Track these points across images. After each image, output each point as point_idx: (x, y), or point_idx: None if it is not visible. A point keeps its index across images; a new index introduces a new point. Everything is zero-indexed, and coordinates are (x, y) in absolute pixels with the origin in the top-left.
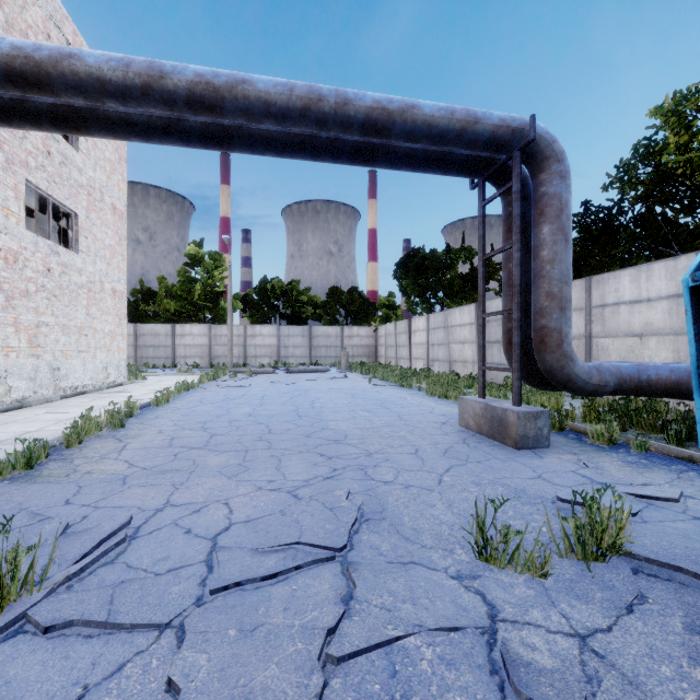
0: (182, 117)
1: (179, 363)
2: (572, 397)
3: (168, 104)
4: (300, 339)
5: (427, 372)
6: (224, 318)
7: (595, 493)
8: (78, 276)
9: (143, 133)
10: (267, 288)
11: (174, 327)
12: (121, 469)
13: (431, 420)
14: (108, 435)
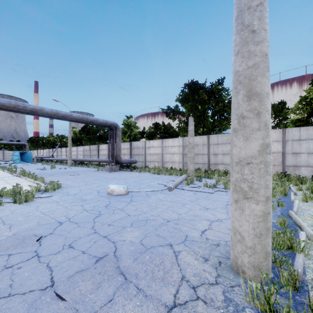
0: None
1: None
2: None
3: None
4: (0, 154)
5: None
6: None
7: None
8: None
9: None
10: None
11: None
12: None
13: None
14: None
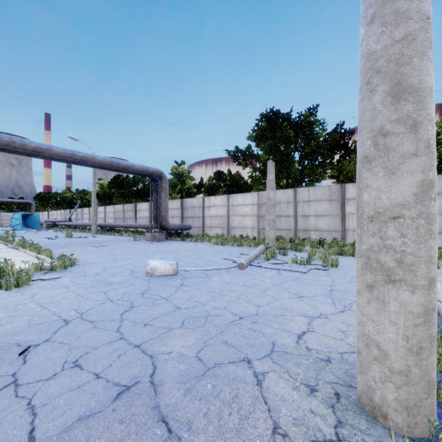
0: None
1: None
2: None
3: None
4: None
5: None
6: None
7: None
8: None
9: None
10: None
11: None
12: None
13: None
14: None
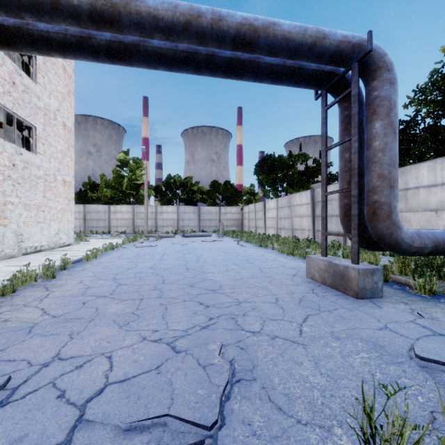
0: (91, 35)
1: (113, 231)
2: (382, 255)
3: (75, 18)
4: (192, 215)
5: (276, 236)
6: (143, 201)
7: (444, 348)
8: (36, 170)
9: (61, 49)
10: (171, 181)
11: (110, 207)
12: (34, 317)
13: (284, 272)
14: (40, 285)
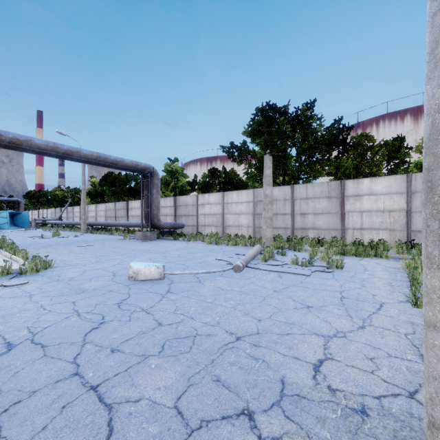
0: None
1: None
2: None
3: None
4: None
5: None
6: None
7: None
8: None
9: None
10: None
11: None
12: None
13: None
14: None
